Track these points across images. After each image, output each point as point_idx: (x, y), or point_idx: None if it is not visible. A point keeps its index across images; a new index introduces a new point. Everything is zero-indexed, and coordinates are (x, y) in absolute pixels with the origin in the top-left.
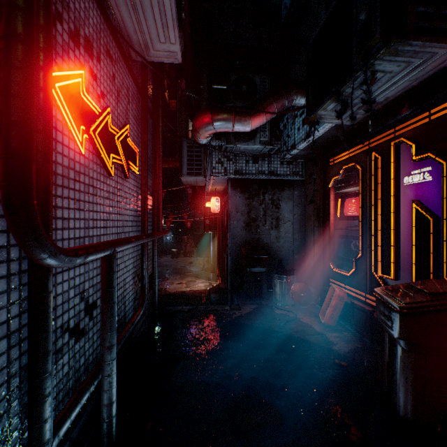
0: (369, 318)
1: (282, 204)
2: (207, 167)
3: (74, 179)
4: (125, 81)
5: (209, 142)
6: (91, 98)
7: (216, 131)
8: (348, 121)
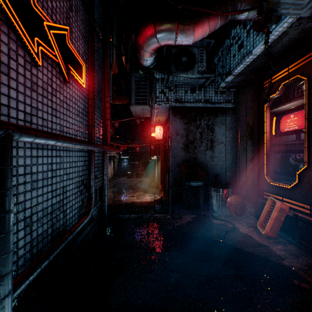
0: None
1: (216, 129)
2: (152, 103)
3: None
4: None
5: (152, 63)
6: None
7: (159, 44)
8: (310, 8)
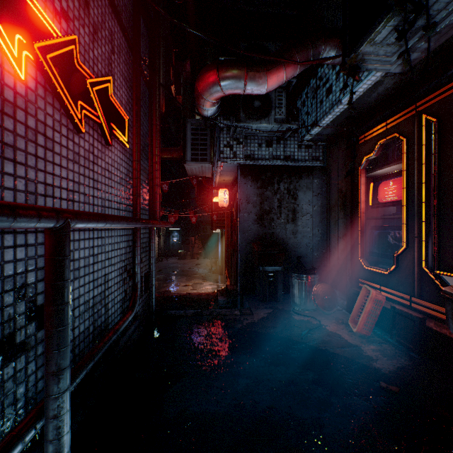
0: (419, 328)
1: (300, 195)
2: (215, 157)
3: (0, 111)
4: (107, 21)
5: (215, 113)
6: (42, 7)
7: (224, 93)
8: (399, 65)
